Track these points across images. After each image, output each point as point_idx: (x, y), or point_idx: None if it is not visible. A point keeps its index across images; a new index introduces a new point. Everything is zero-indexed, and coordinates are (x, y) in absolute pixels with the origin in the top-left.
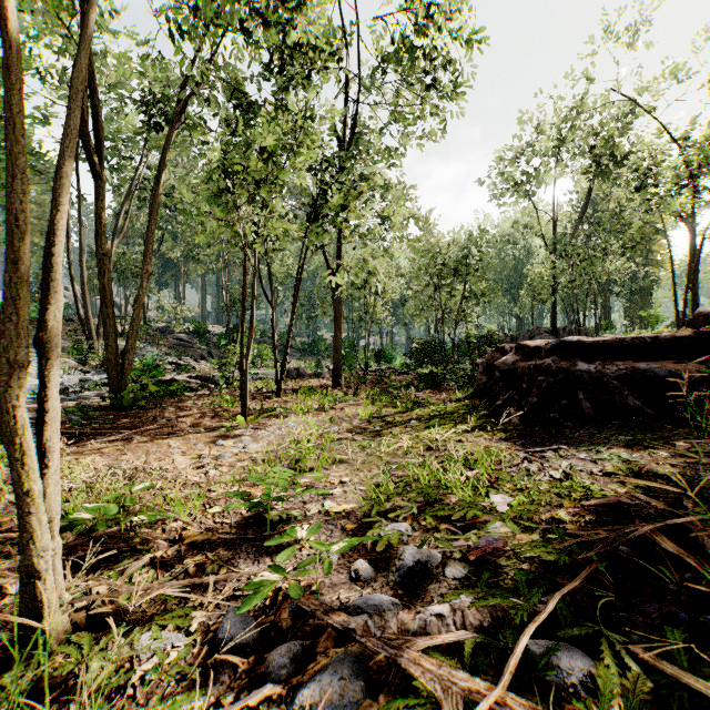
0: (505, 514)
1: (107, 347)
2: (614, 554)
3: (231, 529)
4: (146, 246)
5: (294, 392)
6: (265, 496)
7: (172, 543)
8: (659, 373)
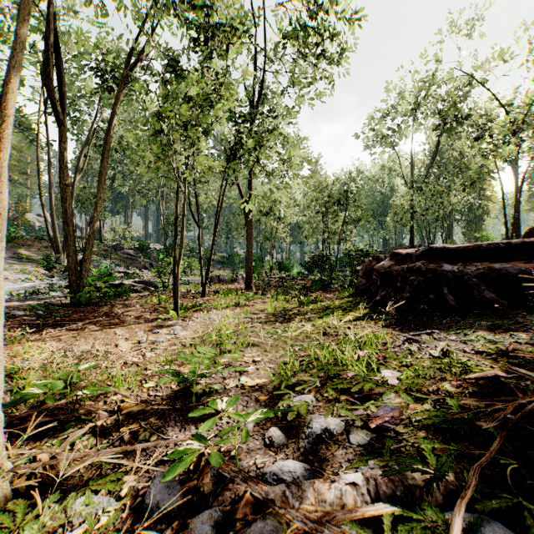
0: (396, 386)
1: (68, 257)
2: (504, 422)
3: (162, 401)
4: (100, 179)
5: (216, 293)
6: (191, 373)
7: (112, 413)
8: (511, 271)
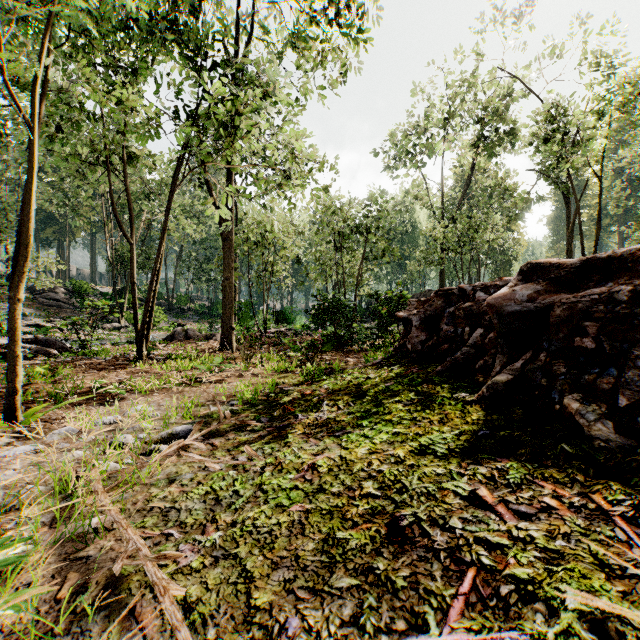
0: None
1: None
2: None
3: None
4: None
5: (169, 357)
6: None
7: None
8: None
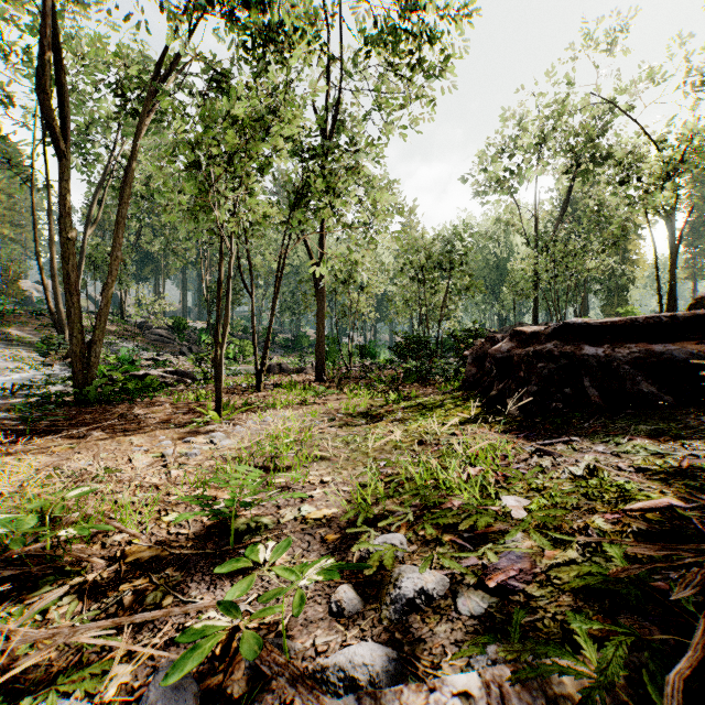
0: (525, 521)
1: (71, 338)
2: None
3: (187, 542)
4: (116, 231)
5: (275, 387)
6: (229, 501)
7: (111, 561)
8: (678, 355)
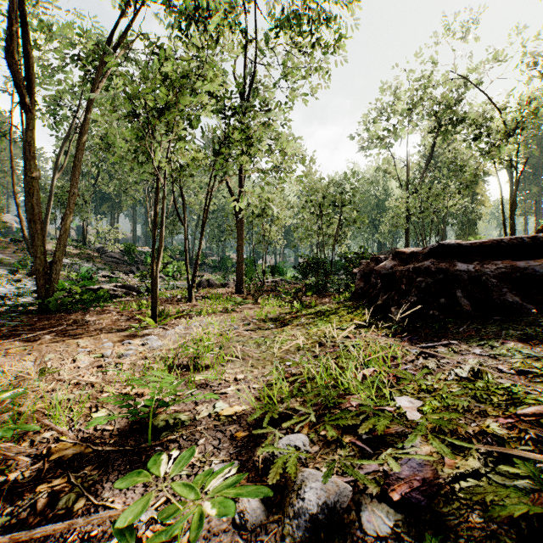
0: (421, 425)
1: (35, 259)
2: None
3: (110, 438)
4: (73, 172)
5: (204, 298)
6: (149, 401)
7: (37, 459)
8: (539, 270)
